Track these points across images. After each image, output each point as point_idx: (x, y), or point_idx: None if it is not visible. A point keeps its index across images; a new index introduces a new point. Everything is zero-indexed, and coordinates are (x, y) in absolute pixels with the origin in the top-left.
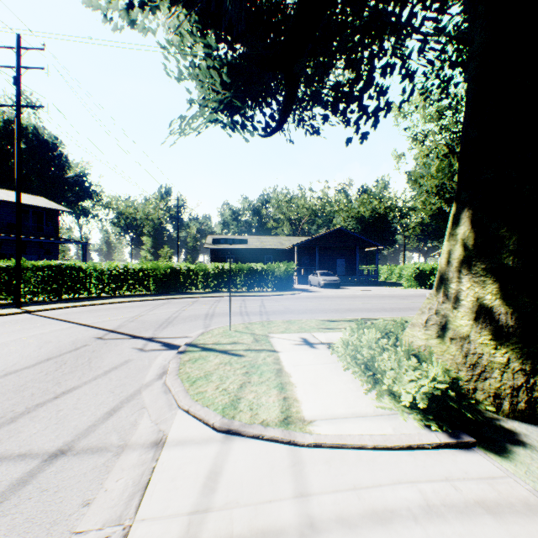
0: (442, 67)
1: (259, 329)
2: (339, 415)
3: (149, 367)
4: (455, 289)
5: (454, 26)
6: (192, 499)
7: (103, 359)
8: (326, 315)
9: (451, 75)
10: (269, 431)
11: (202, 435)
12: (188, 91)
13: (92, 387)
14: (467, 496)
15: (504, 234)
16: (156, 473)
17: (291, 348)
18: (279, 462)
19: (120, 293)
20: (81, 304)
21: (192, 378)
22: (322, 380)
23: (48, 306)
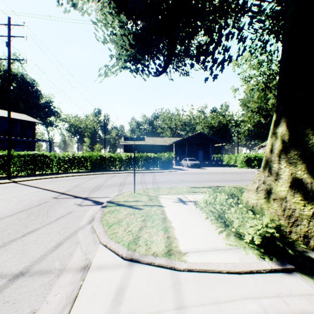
0: (262, 34)
1: (152, 192)
2: (203, 249)
3: (83, 216)
4: (276, 167)
5: (271, 8)
6: (105, 310)
7: (56, 211)
8: (192, 184)
9: (268, 39)
10: (158, 260)
11: (114, 262)
12: (110, 50)
13: (46, 229)
14: (294, 309)
15: (309, 132)
16: (82, 290)
17: (171, 204)
18: (164, 282)
19: (70, 171)
20: (46, 177)
21: (109, 223)
22: (191, 225)
23: (26, 178)
